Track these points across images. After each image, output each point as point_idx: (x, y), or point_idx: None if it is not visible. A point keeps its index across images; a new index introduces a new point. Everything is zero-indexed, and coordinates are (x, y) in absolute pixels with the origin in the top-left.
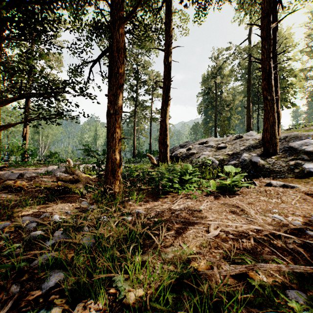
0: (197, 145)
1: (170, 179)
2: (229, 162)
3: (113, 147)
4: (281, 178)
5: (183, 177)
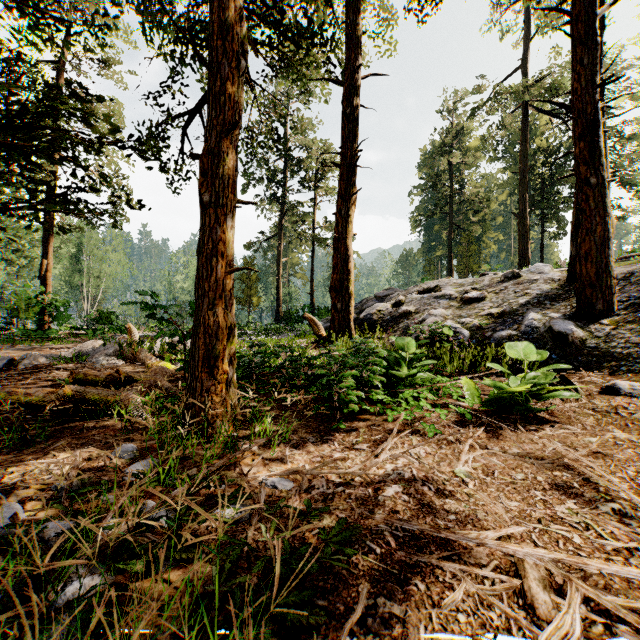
0: (417, 296)
1: (363, 378)
2: (495, 333)
3: (209, 294)
4: (632, 373)
5: (393, 371)
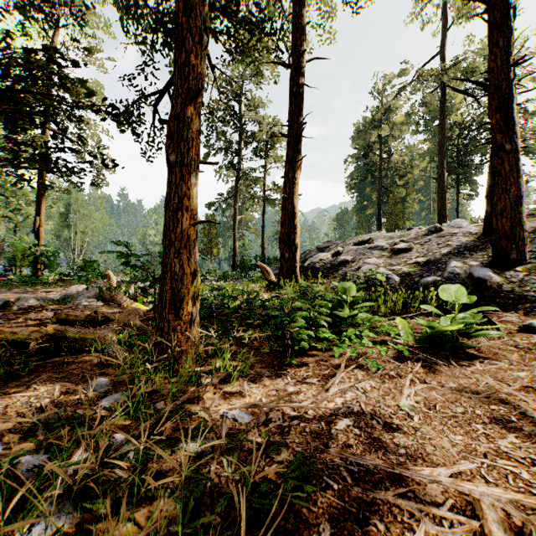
0: (353, 247)
1: (312, 319)
2: (421, 279)
3: (176, 243)
4: None
5: (337, 312)
